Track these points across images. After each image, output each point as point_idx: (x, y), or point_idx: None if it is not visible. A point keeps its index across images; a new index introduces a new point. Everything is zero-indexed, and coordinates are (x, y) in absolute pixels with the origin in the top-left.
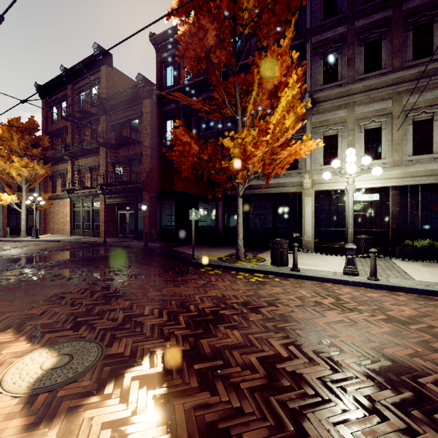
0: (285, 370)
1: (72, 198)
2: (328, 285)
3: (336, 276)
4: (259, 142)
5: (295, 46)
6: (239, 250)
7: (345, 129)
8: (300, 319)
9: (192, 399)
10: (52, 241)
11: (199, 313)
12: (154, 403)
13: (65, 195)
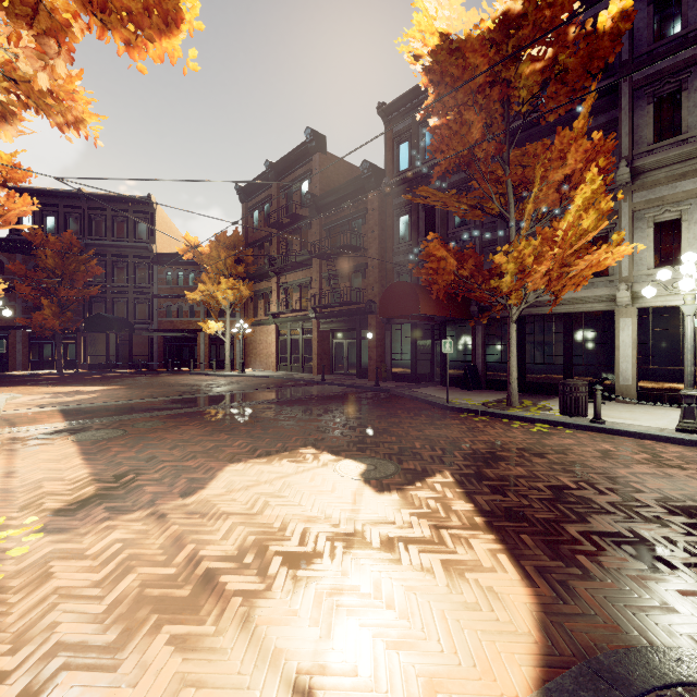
0: (572, 494)
1: (278, 324)
2: (648, 442)
3: (662, 433)
4: (543, 253)
5: (602, 89)
6: (511, 393)
7: (694, 208)
8: (596, 467)
9: (488, 496)
10: (260, 376)
11: (474, 452)
12: (458, 494)
13: (270, 320)
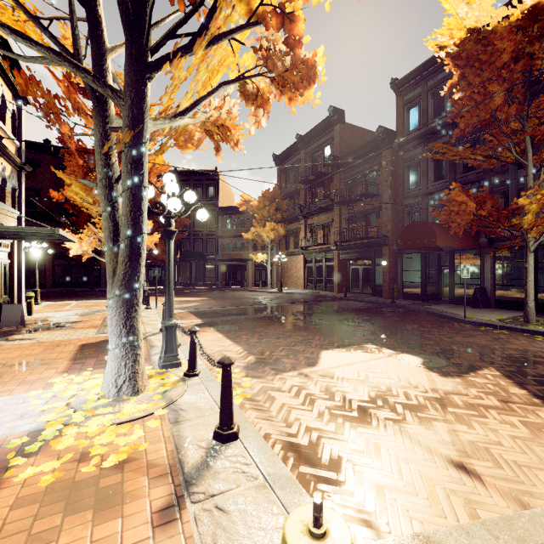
0: None
1: (305, 255)
2: None
3: None
4: None
5: None
6: (528, 312)
7: None
8: None
9: (537, 387)
10: (295, 293)
11: (508, 356)
12: (509, 383)
13: (299, 252)
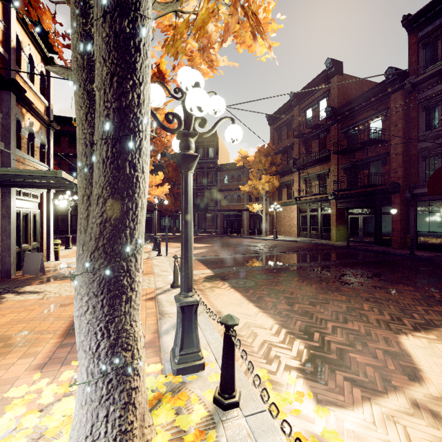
0: None
1: (299, 205)
2: None
3: None
4: None
5: None
6: None
7: None
8: None
9: None
10: (290, 241)
11: None
12: None
13: (292, 202)
